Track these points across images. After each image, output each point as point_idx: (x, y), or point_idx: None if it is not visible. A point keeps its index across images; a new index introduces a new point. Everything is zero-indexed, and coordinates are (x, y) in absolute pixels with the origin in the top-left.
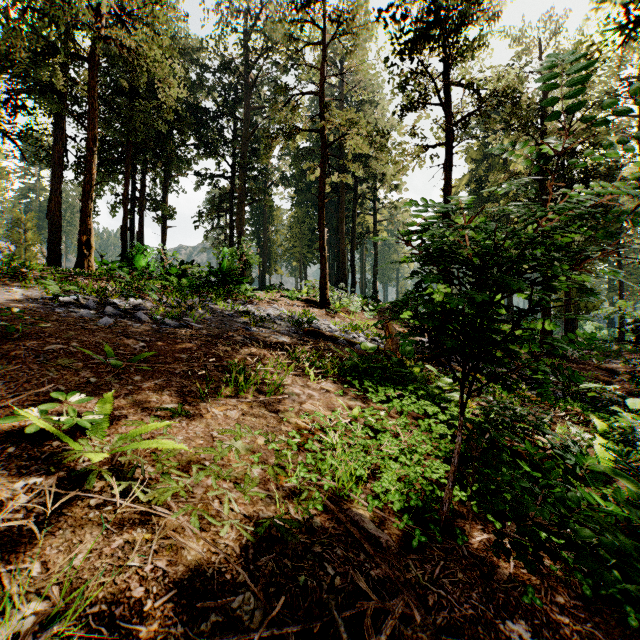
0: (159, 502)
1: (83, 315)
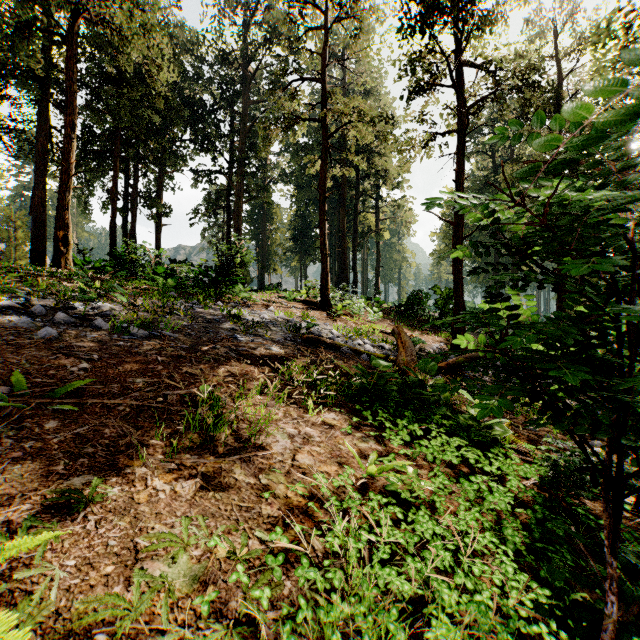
0: None
1: (19, 324)
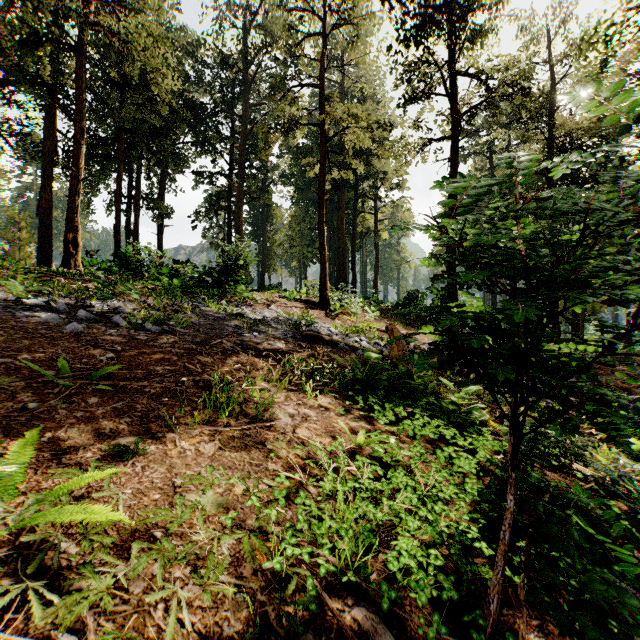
0: (60, 627)
1: (48, 320)
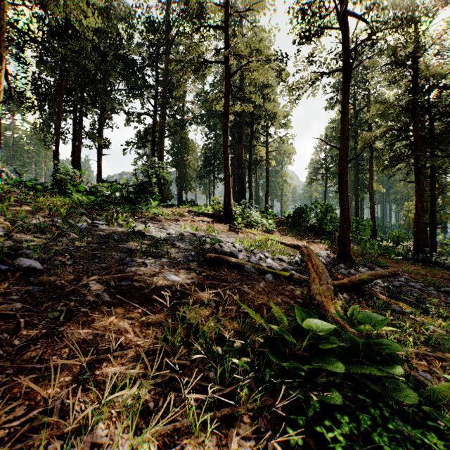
0: None
1: None
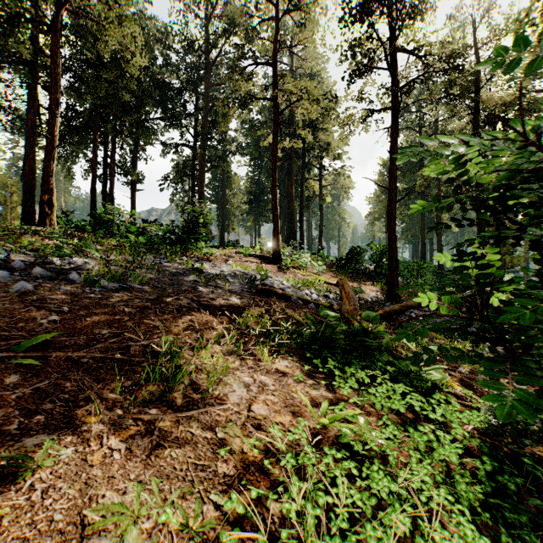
0: None
1: None
